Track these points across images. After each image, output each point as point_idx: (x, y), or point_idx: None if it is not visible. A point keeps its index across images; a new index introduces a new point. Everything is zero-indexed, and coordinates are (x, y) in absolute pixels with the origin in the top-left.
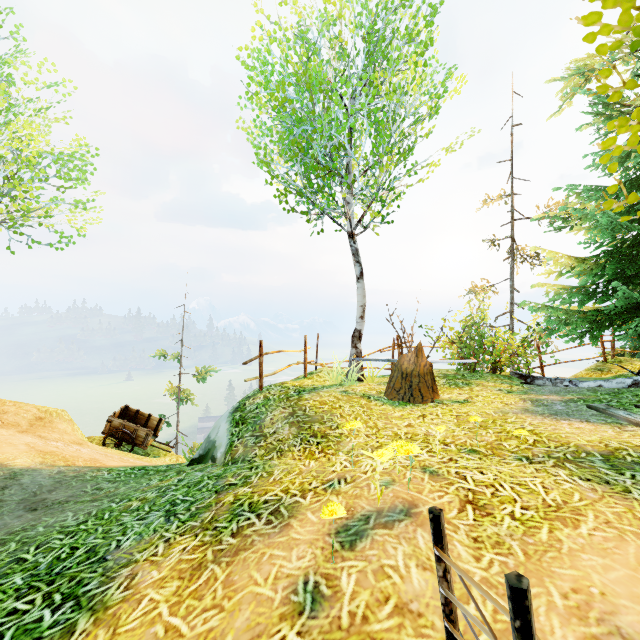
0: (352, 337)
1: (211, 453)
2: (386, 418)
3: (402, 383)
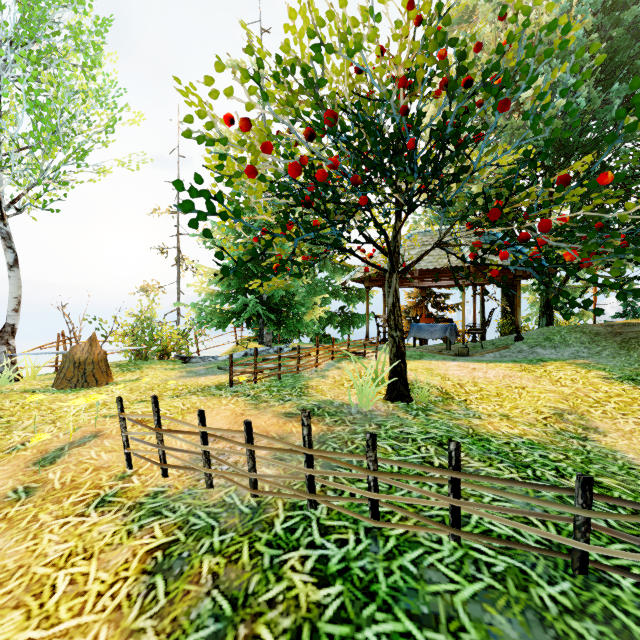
0: (1, 333)
1: None
2: (60, 401)
3: (75, 372)
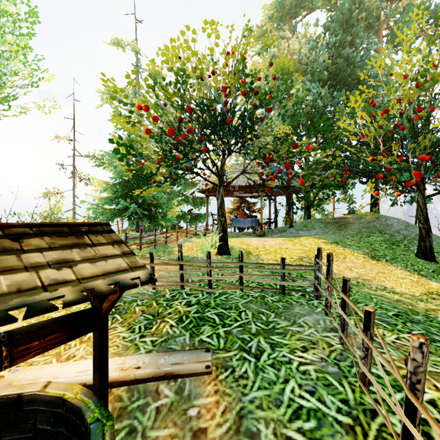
0: None
1: None
2: None
3: None
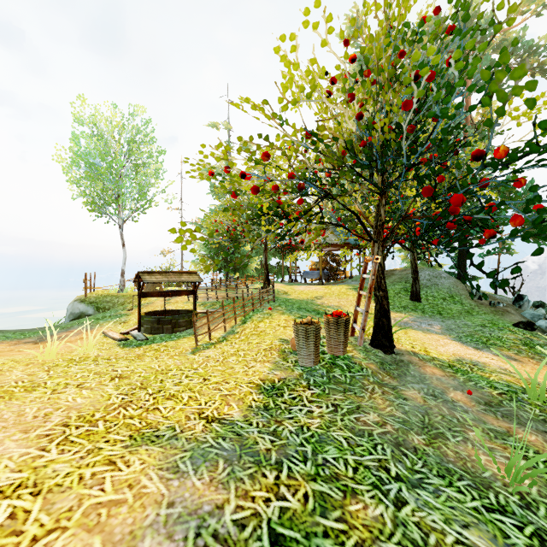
0: (121, 273)
1: (84, 315)
2: None
3: (152, 287)
